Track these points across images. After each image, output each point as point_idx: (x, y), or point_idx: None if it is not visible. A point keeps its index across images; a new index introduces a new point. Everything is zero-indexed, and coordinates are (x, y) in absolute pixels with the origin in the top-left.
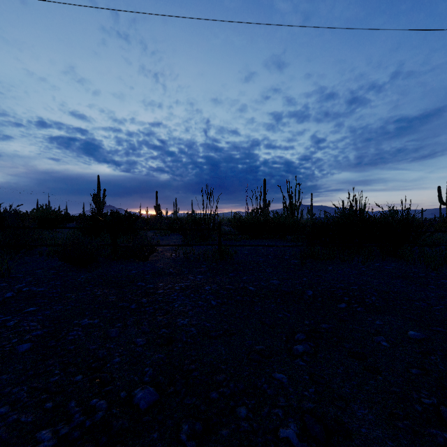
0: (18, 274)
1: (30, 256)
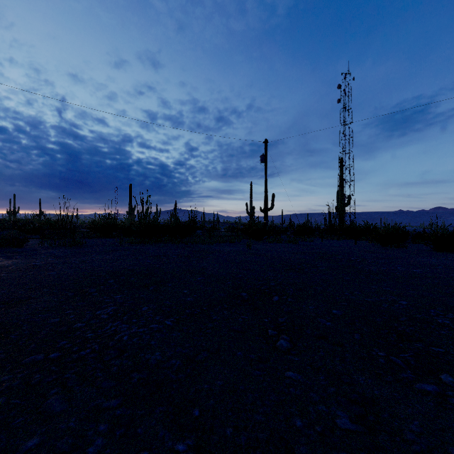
0: None
1: None
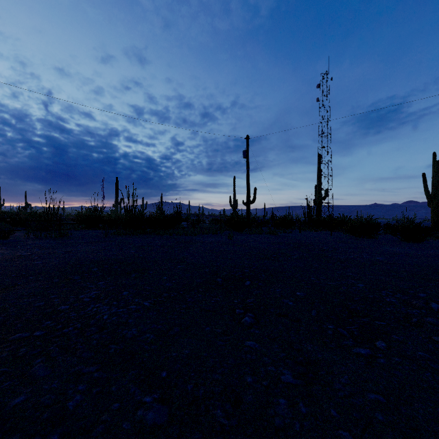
0: None
1: None
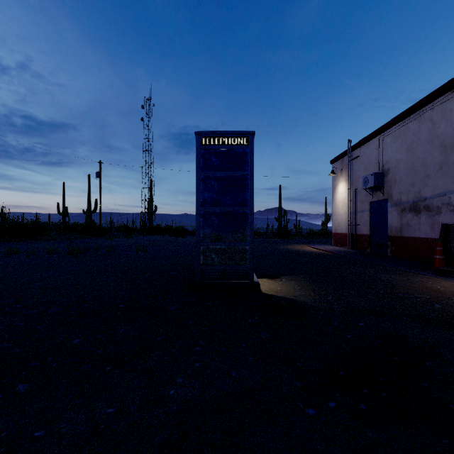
0: None
1: None
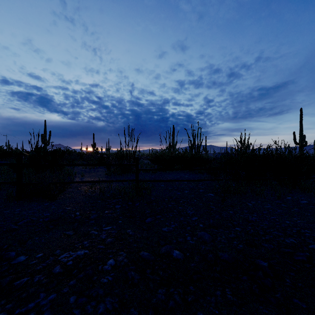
0: None
1: None
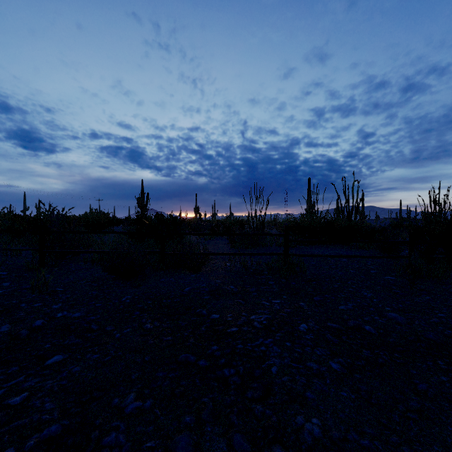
0: (57, 288)
1: (75, 263)
